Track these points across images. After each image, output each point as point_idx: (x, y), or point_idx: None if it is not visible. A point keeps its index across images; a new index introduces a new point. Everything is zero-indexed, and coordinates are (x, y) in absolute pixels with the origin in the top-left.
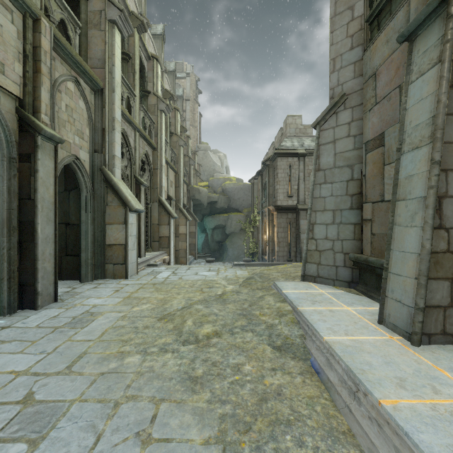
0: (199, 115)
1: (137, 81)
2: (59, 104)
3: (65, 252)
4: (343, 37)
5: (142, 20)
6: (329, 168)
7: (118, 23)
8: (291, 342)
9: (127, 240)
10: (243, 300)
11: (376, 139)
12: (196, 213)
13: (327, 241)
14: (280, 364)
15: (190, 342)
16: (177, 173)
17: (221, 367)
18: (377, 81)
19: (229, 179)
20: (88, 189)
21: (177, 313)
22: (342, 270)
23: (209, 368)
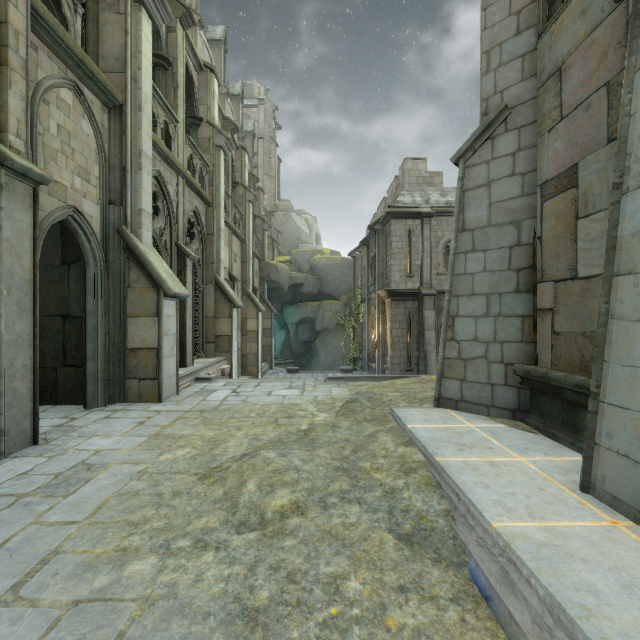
0: (277, 160)
1: (181, 99)
2: (46, 123)
3: (62, 360)
4: (504, 16)
5: (188, 7)
6: (480, 226)
7: (147, 2)
8: (430, 525)
9: (160, 341)
10: (342, 441)
11: (561, 176)
12: (272, 301)
13: (477, 344)
14: (414, 575)
15: (249, 525)
16: (244, 242)
17: (303, 583)
18: (564, 81)
19: (321, 252)
20: (97, 261)
21: (232, 466)
22: (503, 390)
23: (281, 587)
